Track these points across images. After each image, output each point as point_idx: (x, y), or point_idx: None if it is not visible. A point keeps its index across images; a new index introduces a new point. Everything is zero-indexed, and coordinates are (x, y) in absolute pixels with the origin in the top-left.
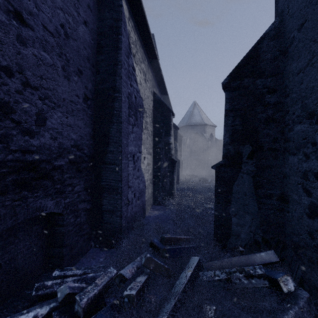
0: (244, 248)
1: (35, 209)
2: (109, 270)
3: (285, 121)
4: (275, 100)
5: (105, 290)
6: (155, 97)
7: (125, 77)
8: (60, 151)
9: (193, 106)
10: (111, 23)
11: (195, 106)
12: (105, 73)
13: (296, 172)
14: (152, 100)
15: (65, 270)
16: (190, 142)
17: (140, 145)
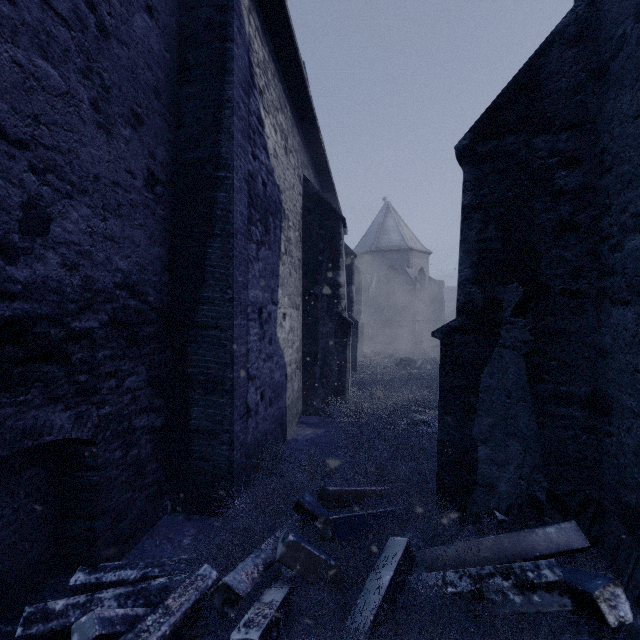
0: (505, 514)
1: (21, 433)
2: (200, 572)
3: (603, 229)
4: (576, 182)
5: (189, 623)
6: (307, 187)
7: (242, 136)
8: (87, 296)
9: (385, 212)
10: (208, 14)
11: (388, 211)
12: (195, 127)
13: (631, 343)
14: (301, 194)
15: (101, 570)
16: (379, 285)
17: (276, 289)
